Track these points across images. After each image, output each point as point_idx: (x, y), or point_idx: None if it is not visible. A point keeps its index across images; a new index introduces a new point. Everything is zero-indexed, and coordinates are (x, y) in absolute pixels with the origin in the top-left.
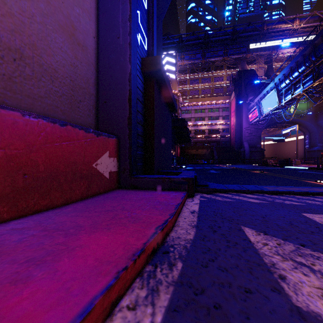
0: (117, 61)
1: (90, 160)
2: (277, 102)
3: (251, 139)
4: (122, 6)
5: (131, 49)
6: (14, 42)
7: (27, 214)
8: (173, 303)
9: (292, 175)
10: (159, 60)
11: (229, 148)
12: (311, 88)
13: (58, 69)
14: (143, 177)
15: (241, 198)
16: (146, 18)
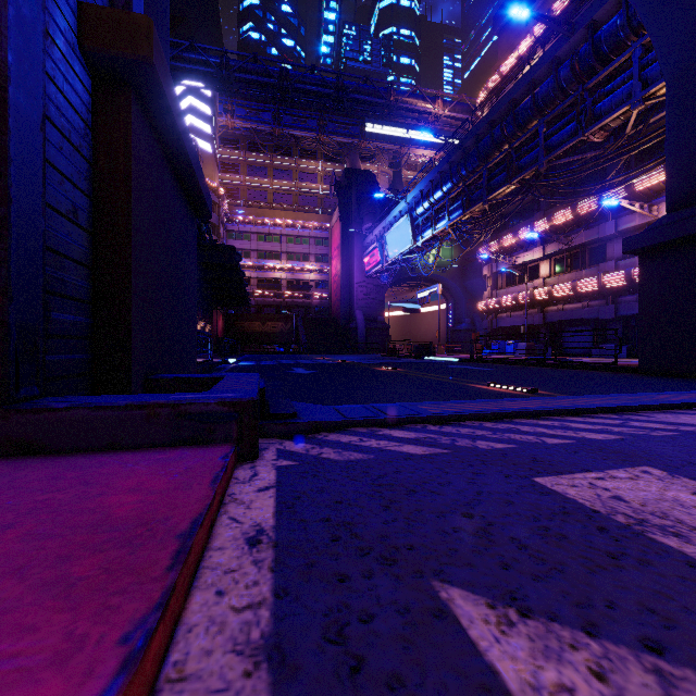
0: None
1: None
2: (411, 239)
3: (368, 304)
4: None
5: None
6: None
7: None
8: None
9: (446, 375)
10: (148, 29)
11: (330, 321)
12: (460, 223)
13: None
14: (63, 409)
15: (385, 445)
16: None
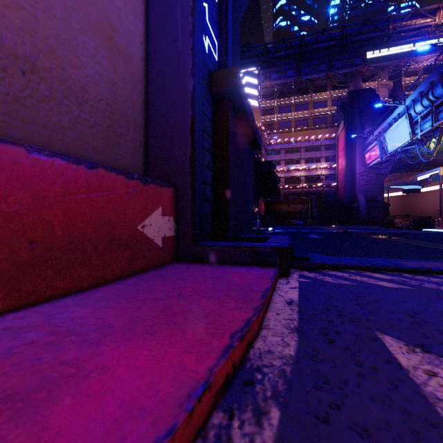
0: (174, 75)
1: (134, 219)
2: (409, 134)
3: (368, 189)
4: None
5: (195, 56)
6: (23, 46)
7: (35, 302)
8: None
9: (438, 243)
10: (236, 73)
11: (336, 203)
12: None
13: (88, 87)
14: (211, 246)
15: (365, 280)
16: (217, 16)
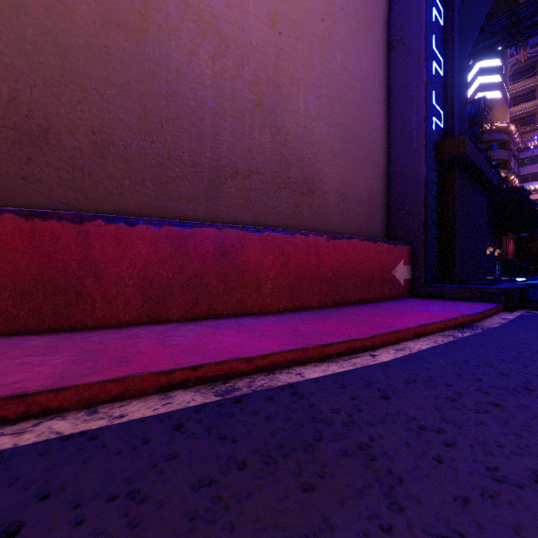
0: (410, 166)
1: (390, 268)
2: None
3: None
4: (416, 109)
5: (427, 150)
6: (343, 188)
7: (360, 302)
8: (473, 335)
9: None
10: (463, 141)
11: None
12: None
13: (362, 194)
14: (441, 286)
15: None
16: (442, 87)
